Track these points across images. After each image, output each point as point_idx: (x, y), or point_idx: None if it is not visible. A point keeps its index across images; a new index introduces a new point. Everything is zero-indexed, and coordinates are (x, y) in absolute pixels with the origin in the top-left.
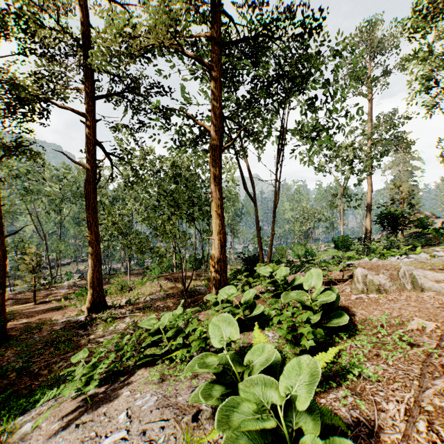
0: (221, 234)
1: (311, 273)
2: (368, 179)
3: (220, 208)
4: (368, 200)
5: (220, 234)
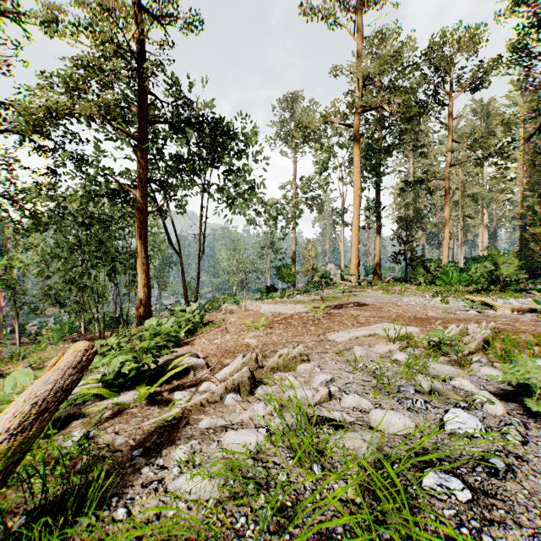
0: (147, 287)
1: (193, 304)
2: (293, 233)
3: (145, 264)
4: (293, 252)
5: (145, 287)
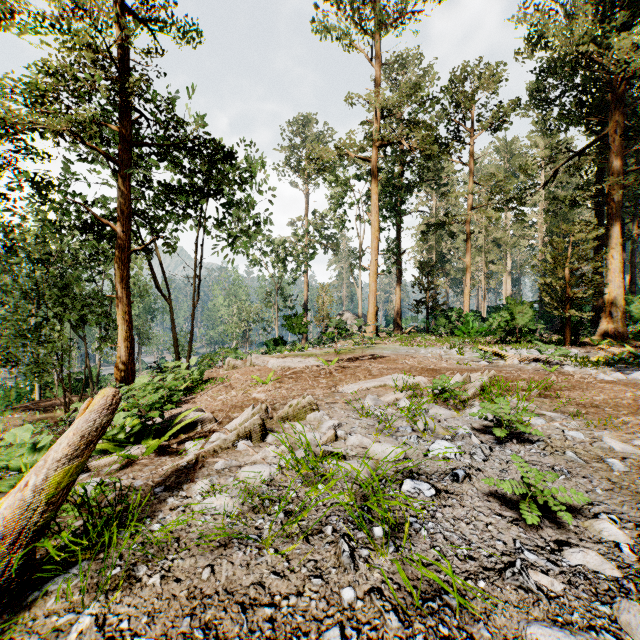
0: (129, 340)
1: (192, 359)
2: (305, 277)
3: (127, 313)
4: (305, 299)
5: (127, 340)
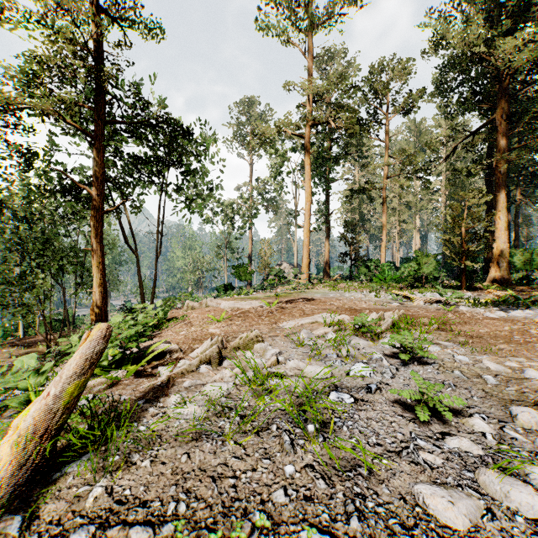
0: (103, 286)
1: (157, 302)
2: (250, 233)
3: (101, 263)
4: (250, 251)
5: (101, 286)
